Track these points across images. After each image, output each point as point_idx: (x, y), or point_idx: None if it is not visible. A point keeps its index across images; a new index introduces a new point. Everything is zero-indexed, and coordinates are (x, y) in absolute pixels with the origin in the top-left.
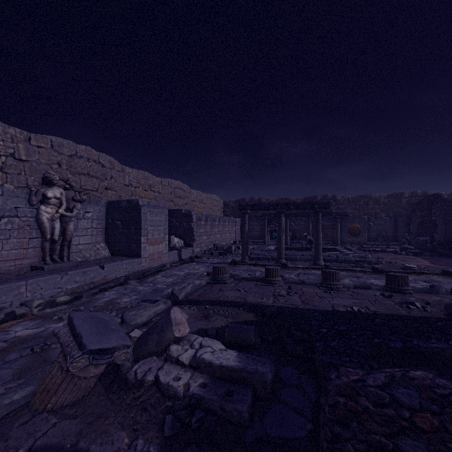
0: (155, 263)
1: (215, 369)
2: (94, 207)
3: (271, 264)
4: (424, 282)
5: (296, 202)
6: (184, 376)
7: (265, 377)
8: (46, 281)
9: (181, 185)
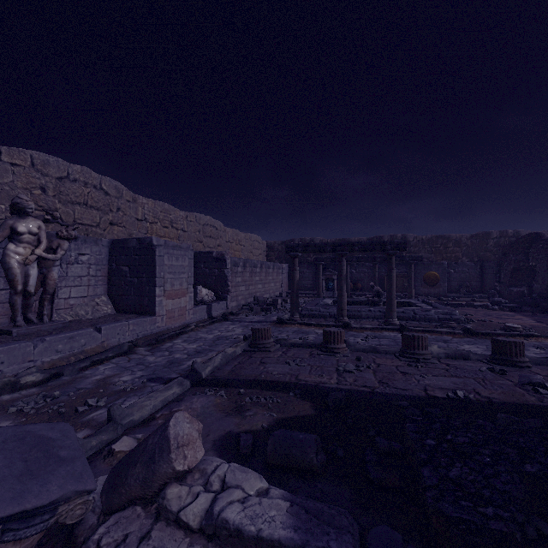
0: (175, 323)
1: (247, 542)
2: (91, 247)
3: (329, 323)
4: (536, 349)
5: (363, 241)
6: None
7: None
8: (9, 352)
9: (213, 221)
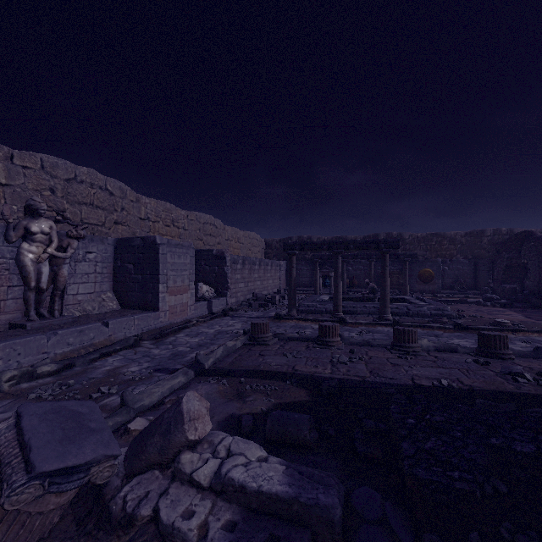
0: (177, 318)
1: (249, 496)
2: (98, 246)
3: (325, 319)
4: (522, 343)
5: (357, 240)
6: (201, 508)
7: (331, 514)
8: (25, 344)
9: (213, 220)
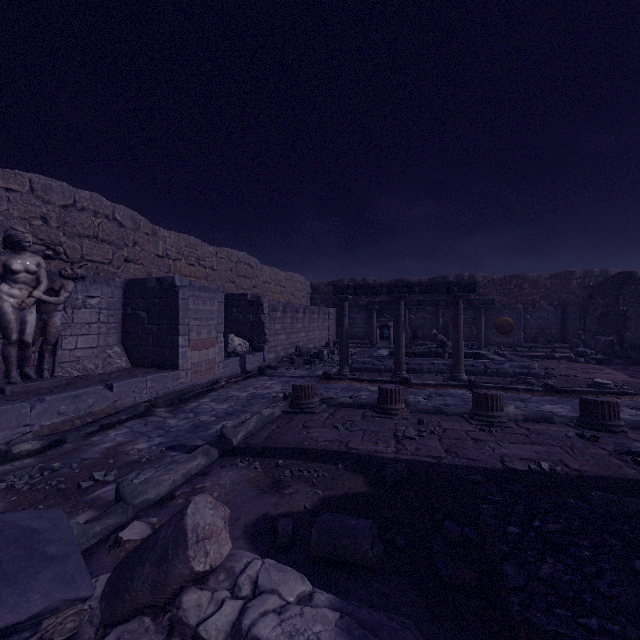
0: (202, 378)
1: None
2: (102, 289)
3: (385, 379)
4: (631, 409)
5: (424, 282)
6: None
7: None
8: (0, 414)
9: (248, 258)
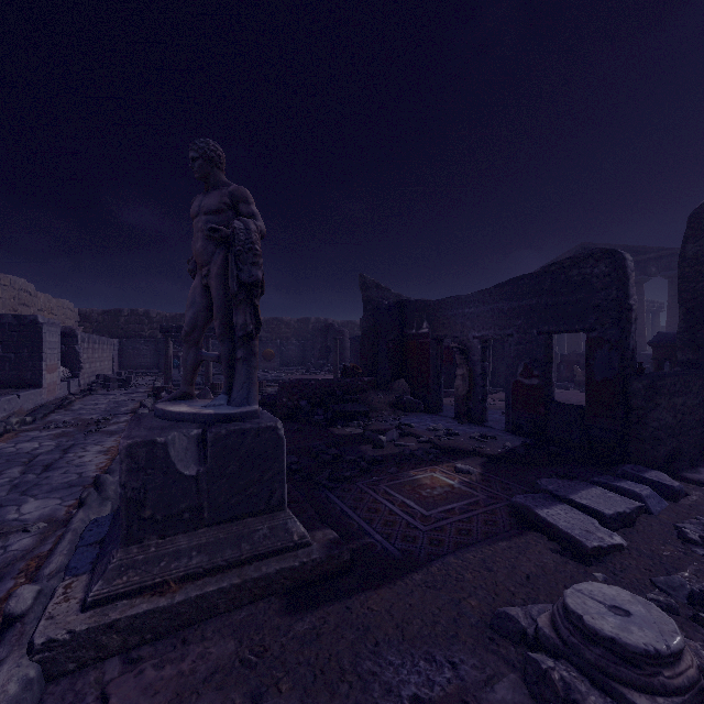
0: (51, 396)
1: None
2: None
3: (201, 387)
4: None
5: None
6: None
7: None
8: None
9: (27, 285)
